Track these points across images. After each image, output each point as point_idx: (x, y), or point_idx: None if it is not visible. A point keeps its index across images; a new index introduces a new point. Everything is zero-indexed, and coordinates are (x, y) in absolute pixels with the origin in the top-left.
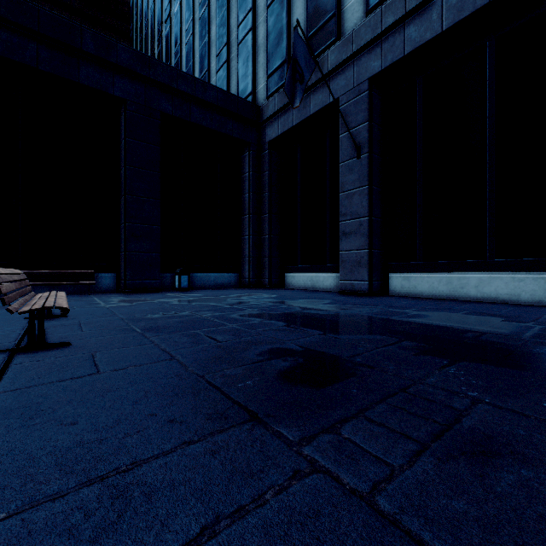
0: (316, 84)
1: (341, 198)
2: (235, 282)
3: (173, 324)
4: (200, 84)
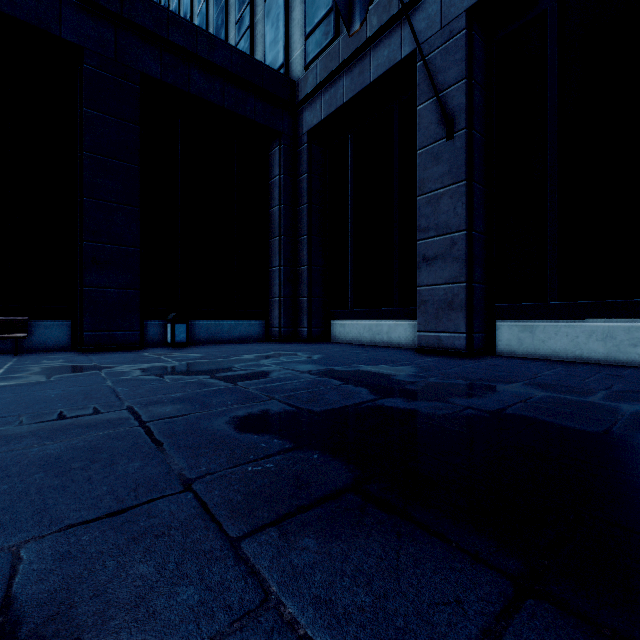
0: (380, 35)
1: (420, 204)
2: (259, 334)
3: (7, 479)
4: (204, 38)
